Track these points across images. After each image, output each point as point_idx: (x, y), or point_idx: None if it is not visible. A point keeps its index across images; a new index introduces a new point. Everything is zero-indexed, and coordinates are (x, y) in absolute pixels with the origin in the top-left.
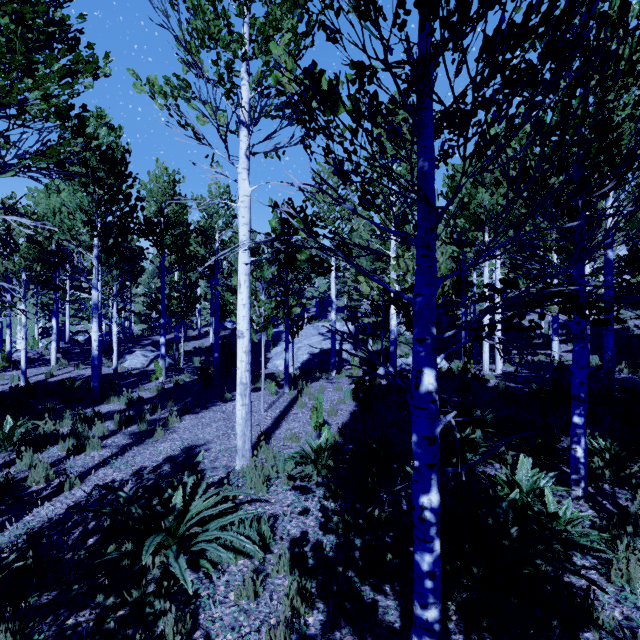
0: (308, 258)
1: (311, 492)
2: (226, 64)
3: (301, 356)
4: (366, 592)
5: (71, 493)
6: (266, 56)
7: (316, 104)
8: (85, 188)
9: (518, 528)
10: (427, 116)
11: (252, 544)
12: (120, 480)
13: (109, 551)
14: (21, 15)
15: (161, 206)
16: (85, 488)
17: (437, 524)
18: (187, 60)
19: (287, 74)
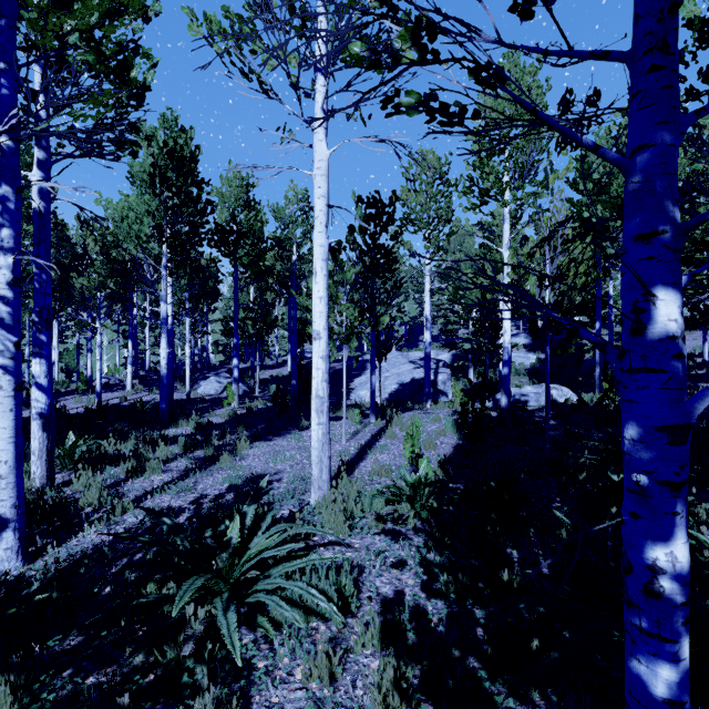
0: (419, 102)
1: (407, 539)
2: None
3: (389, 386)
4: (500, 696)
5: (123, 518)
6: None
7: None
8: (153, 191)
9: None
10: None
11: (328, 602)
12: (177, 508)
13: (149, 591)
14: None
15: (233, 212)
16: (138, 514)
17: (686, 606)
18: (253, 2)
19: None
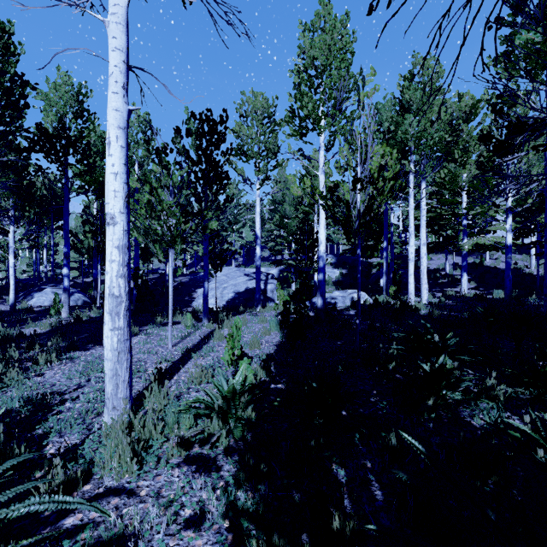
0: None
1: (214, 470)
2: None
3: (226, 295)
4: None
5: None
6: None
7: None
8: None
9: None
10: None
11: None
12: None
13: None
14: None
15: (61, 117)
16: None
17: None
18: None
19: None
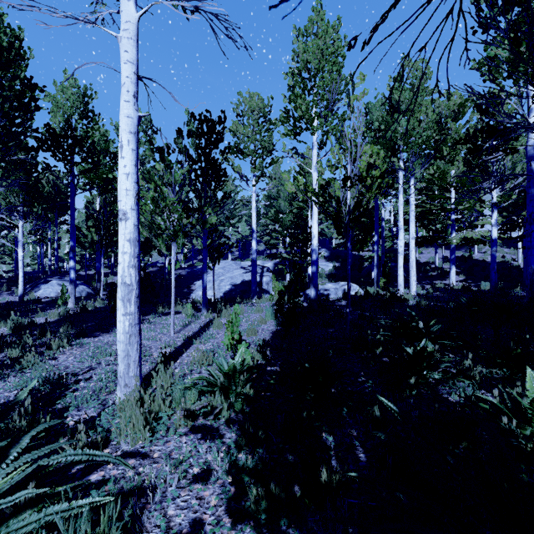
0: None
1: (218, 437)
2: None
3: (223, 287)
4: None
5: None
6: None
7: None
8: None
9: None
10: None
11: None
12: None
13: None
14: None
15: (68, 118)
16: None
17: None
18: None
19: None
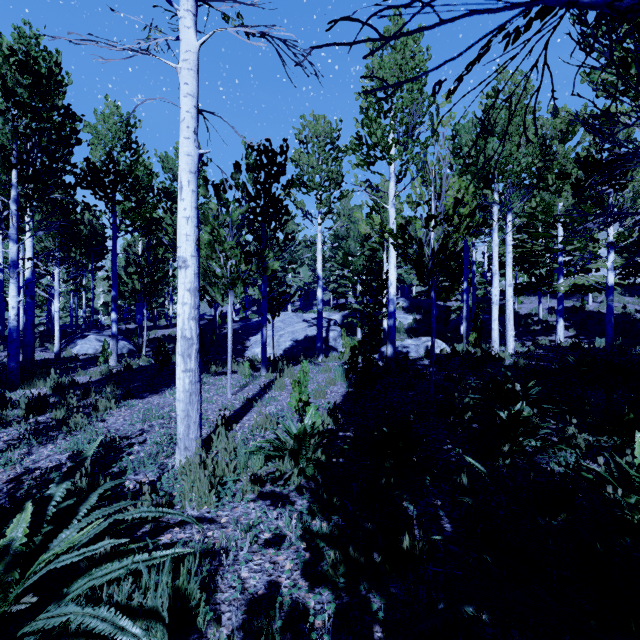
0: None
1: (289, 503)
2: None
3: (283, 343)
4: None
5: None
6: None
7: None
8: None
9: None
10: None
11: (159, 624)
12: None
13: None
14: None
15: (110, 150)
16: None
17: None
18: None
19: None
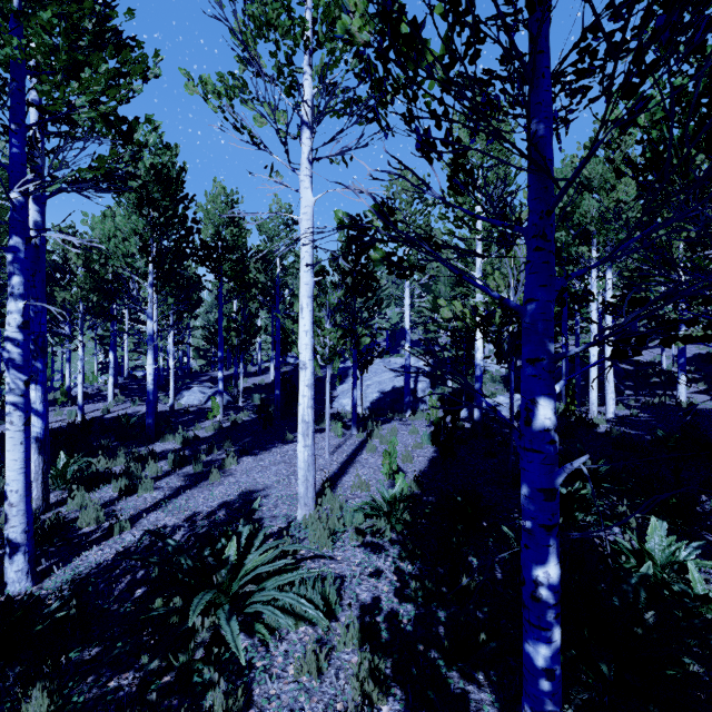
0: (384, 257)
1: (384, 550)
2: (286, 55)
3: (370, 395)
4: (454, 679)
5: (121, 537)
6: (331, 43)
7: (395, 55)
8: (140, 211)
9: (655, 613)
10: (542, 63)
11: (315, 609)
12: (172, 526)
13: (156, 606)
14: (71, 20)
15: (218, 229)
16: (135, 533)
17: (556, 606)
18: (243, 57)
19: (357, 20)
